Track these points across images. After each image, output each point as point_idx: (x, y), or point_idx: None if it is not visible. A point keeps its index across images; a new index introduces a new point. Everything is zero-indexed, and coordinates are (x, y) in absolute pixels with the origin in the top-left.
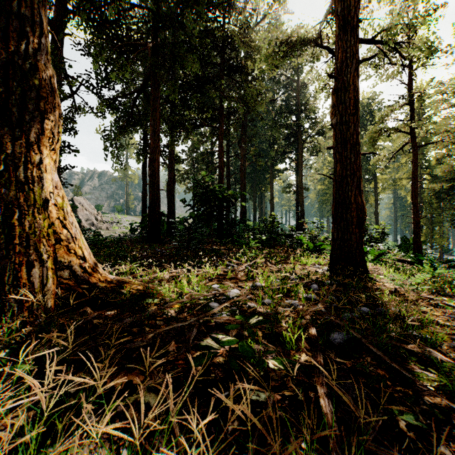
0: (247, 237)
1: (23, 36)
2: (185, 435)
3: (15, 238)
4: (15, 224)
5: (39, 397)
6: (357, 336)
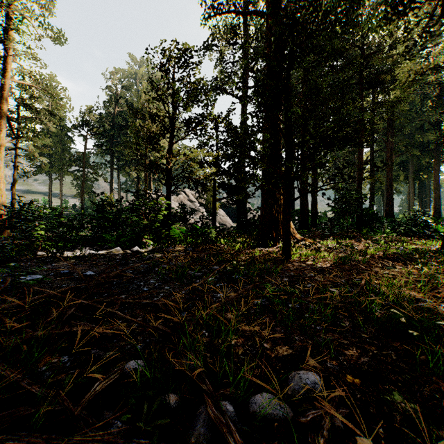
0: (383, 227)
1: (278, 162)
2: (332, 258)
3: (279, 221)
4: (279, 217)
5: (308, 243)
6: (398, 255)
